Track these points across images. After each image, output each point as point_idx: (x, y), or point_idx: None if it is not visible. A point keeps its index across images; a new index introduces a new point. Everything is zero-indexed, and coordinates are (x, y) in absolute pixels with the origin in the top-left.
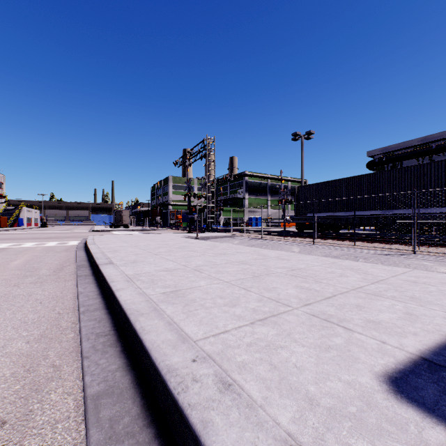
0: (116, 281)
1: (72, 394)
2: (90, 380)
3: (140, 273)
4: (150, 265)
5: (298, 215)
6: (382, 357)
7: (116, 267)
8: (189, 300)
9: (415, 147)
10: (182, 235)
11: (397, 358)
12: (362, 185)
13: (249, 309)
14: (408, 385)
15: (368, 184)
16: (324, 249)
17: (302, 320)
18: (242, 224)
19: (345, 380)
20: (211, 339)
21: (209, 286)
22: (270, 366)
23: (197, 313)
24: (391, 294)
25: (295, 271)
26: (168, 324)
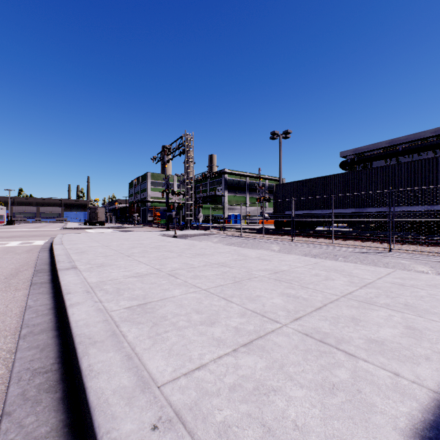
0: (73, 293)
1: None
2: None
3: (105, 280)
4: (119, 269)
5: (276, 213)
6: (402, 401)
7: (78, 274)
8: (159, 317)
9: (384, 149)
10: (159, 233)
11: (421, 401)
12: (337, 183)
13: (231, 328)
14: None
15: (343, 183)
16: (303, 247)
17: (294, 342)
18: (222, 221)
19: None
20: (182, 380)
21: (184, 296)
22: (262, 429)
23: (167, 338)
24: (384, 301)
25: (278, 274)
26: (127, 358)
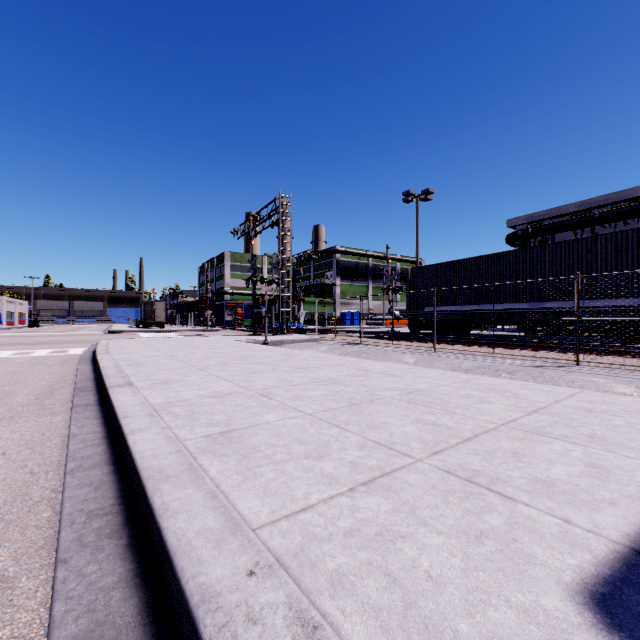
0: (132, 417)
1: (27, 639)
2: (63, 612)
3: (173, 401)
4: (191, 387)
5: (412, 309)
6: (571, 552)
7: (136, 392)
8: (249, 449)
9: (572, 215)
10: (243, 338)
11: (596, 553)
12: (501, 266)
13: (346, 462)
14: (627, 610)
15: (510, 265)
16: (450, 358)
17: (431, 481)
18: (332, 321)
19: (518, 604)
20: (283, 523)
21: (282, 423)
22: (386, 579)
23: (261, 473)
24: (561, 431)
25: (412, 395)
26: (211, 496)
